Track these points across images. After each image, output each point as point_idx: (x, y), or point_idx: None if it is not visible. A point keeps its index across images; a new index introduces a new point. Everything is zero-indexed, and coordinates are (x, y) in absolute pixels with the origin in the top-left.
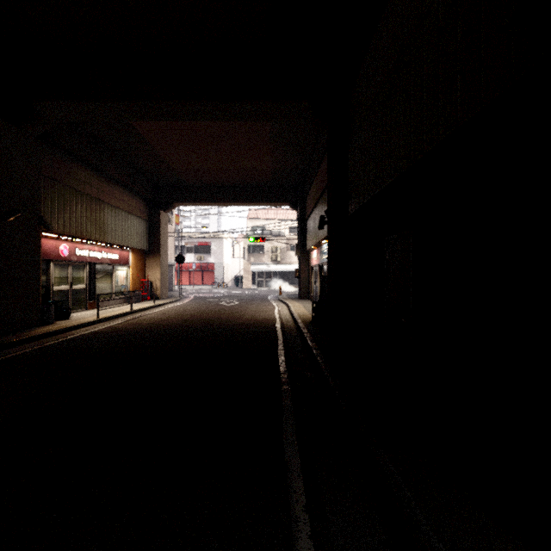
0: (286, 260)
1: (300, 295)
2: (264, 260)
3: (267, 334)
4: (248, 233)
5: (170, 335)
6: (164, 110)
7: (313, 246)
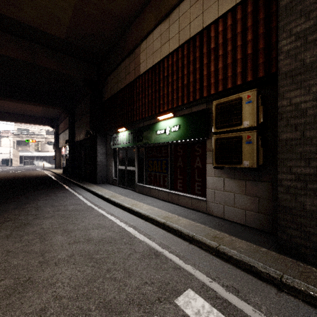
0: (44, 150)
1: (55, 167)
2: (29, 149)
3: (47, 177)
4: (16, 133)
5: (5, 179)
6: (1, 98)
7: (63, 147)
